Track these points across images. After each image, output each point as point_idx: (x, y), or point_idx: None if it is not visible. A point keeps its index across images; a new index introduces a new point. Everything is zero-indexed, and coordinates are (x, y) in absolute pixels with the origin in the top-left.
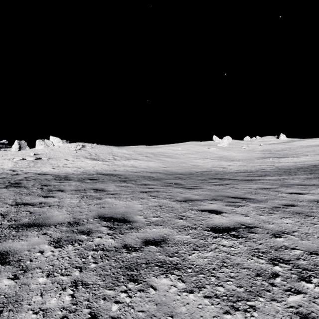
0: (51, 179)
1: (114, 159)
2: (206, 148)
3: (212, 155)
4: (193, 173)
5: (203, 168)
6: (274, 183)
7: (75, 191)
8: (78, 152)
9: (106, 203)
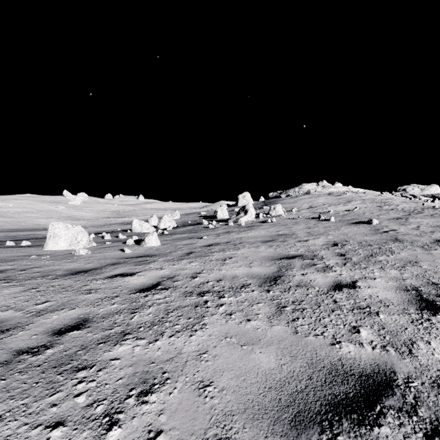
0: None
1: None
2: (52, 206)
3: (59, 214)
4: (36, 229)
5: (46, 226)
6: None
7: None
8: None
9: None
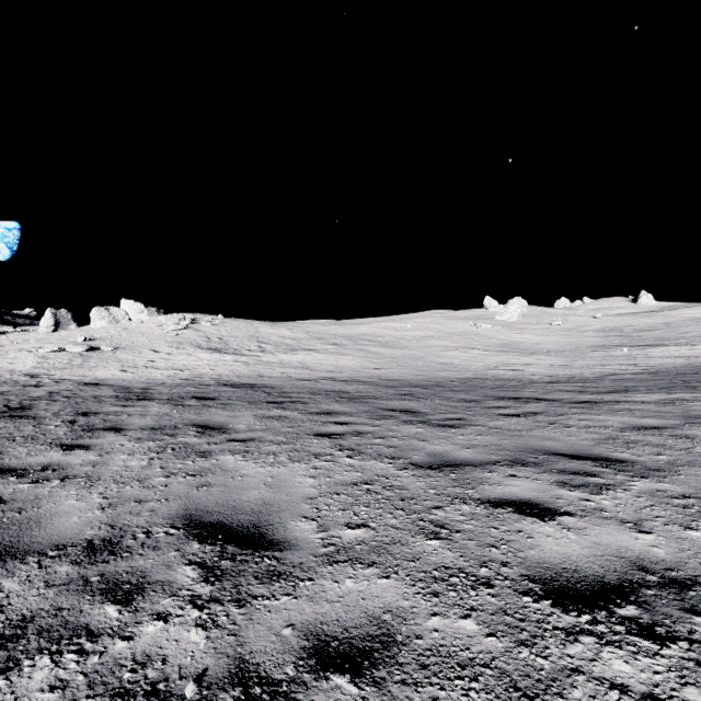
0: (106, 398)
1: (261, 351)
2: (470, 324)
3: (484, 340)
4: (443, 384)
5: (465, 372)
6: (663, 413)
7: (150, 431)
8: (182, 335)
9: (218, 469)
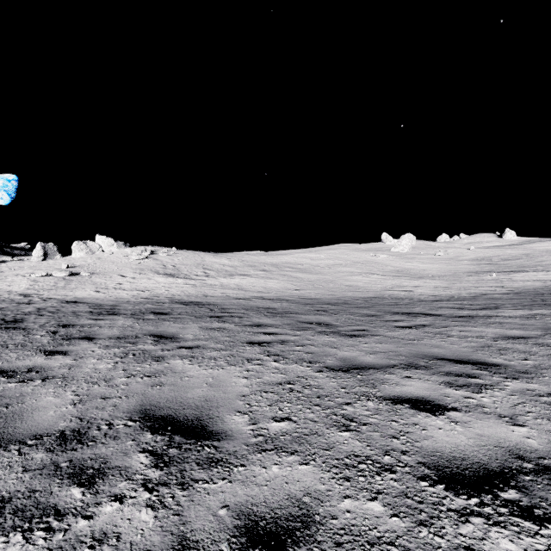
0: (82, 313)
1: (205, 275)
2: (370, 255)
3: (382, 267)
4: (350, 302)
5: (367, 292)
6: (527, 325)
7: (116, 340)
8: (143, 263)
9: (169, 371)
